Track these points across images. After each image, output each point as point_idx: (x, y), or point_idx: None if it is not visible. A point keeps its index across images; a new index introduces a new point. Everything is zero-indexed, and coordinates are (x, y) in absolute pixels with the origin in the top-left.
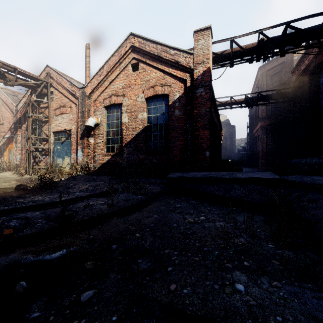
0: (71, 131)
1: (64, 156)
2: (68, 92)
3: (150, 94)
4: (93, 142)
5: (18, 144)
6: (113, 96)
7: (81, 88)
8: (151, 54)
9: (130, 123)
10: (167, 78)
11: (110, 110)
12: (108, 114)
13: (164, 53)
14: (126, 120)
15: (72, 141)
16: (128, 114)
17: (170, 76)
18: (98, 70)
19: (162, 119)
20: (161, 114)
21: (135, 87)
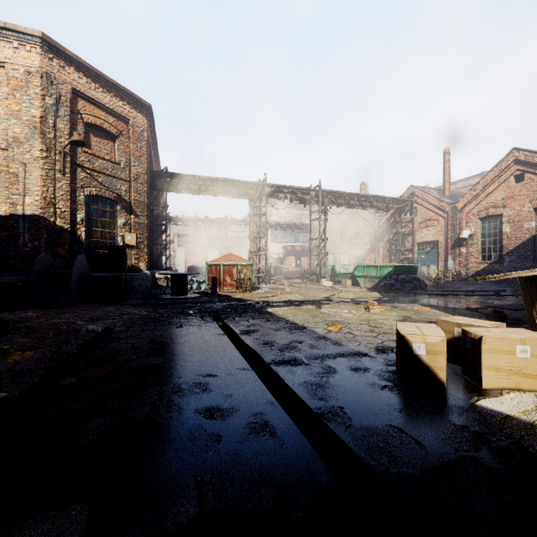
0: (439, 242)
1: (429, 264)
2: (435, 207)
3: None
4: (464, 251)
5: (380, 254)
6: (491, 208)
7: (451, 203)
8: None
9: (513, 233)
10: None
11: (485, 221)
12: (483, 224)
13: None
14: (508, 230)
15: (440, 251)
16: (510, 224)
17: None
18: (472, 186)
19: None
20: None
21: (518, 197)
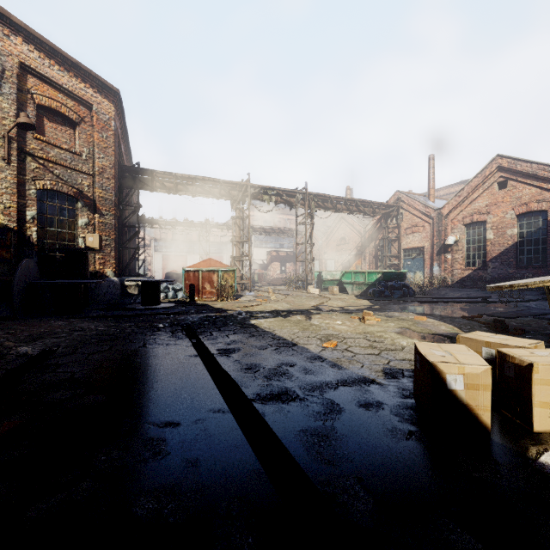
0: (424, 248)
1: (415, 270)
2: (421, 213)
3: (522, 210)
4: (450, 257)
5: (367, 260)
6: (475, 214)
7: (436, 209)
8: (523, 172)
9: (497, 239)
10: (545, 194)
11: (470, 227)
12: (467, 231)
13: (541, 172)
14: (491, 236)
15: (426, 257)
16: (494, 231)
17: (549, 192)
18: (457, 192)
19: (538, 234)
20: (536, 229)
21: (502, 204)
